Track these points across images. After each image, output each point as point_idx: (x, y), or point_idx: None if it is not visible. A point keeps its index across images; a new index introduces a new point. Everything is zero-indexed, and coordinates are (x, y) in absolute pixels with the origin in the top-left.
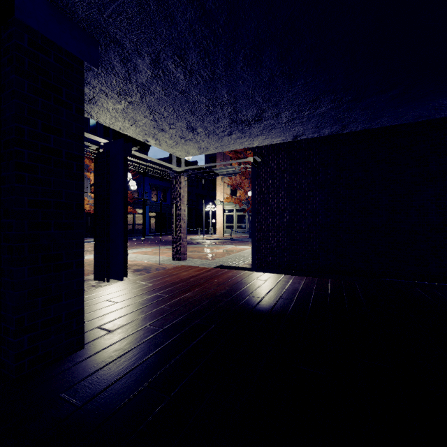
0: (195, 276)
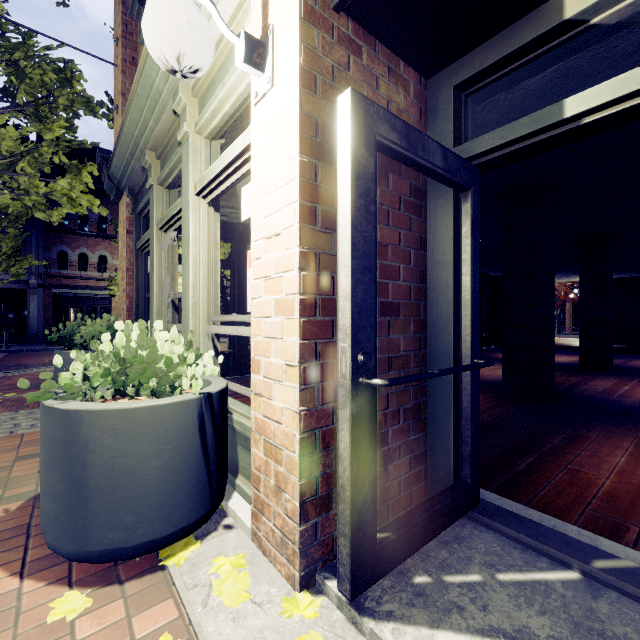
0: (556, 343)
